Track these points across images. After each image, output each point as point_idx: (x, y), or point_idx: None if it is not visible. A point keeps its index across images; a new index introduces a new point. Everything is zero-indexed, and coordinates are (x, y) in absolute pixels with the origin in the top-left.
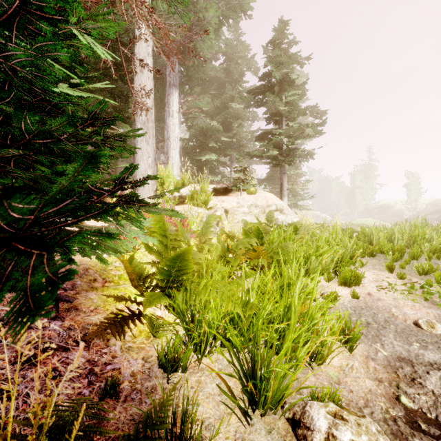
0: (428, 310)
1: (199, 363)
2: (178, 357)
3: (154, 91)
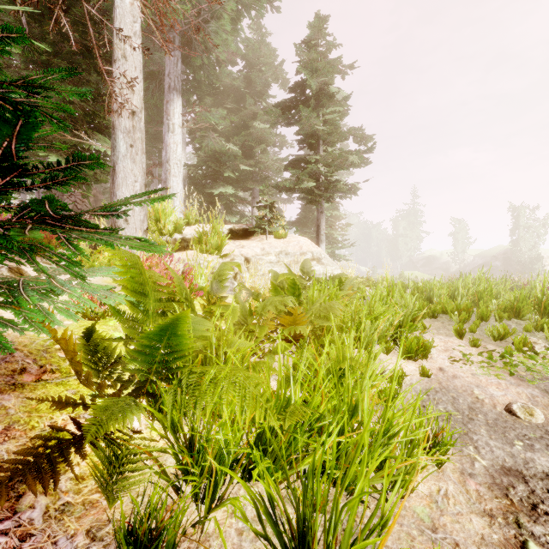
0: (518, 389)
1: (200, 530)
2: (159, 526)
3: (147, 96)
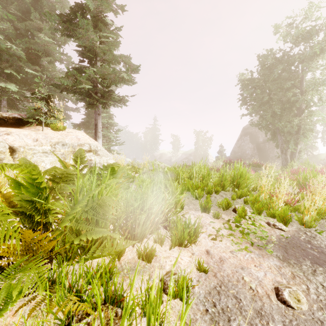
0: (266, 262)
1: None
2: None
3: None
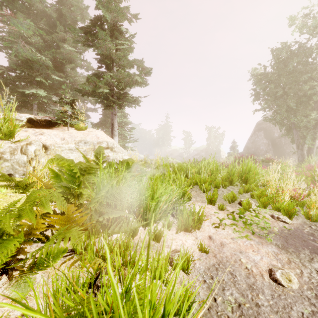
0: (264, 248)
1: None
2: None
3: None
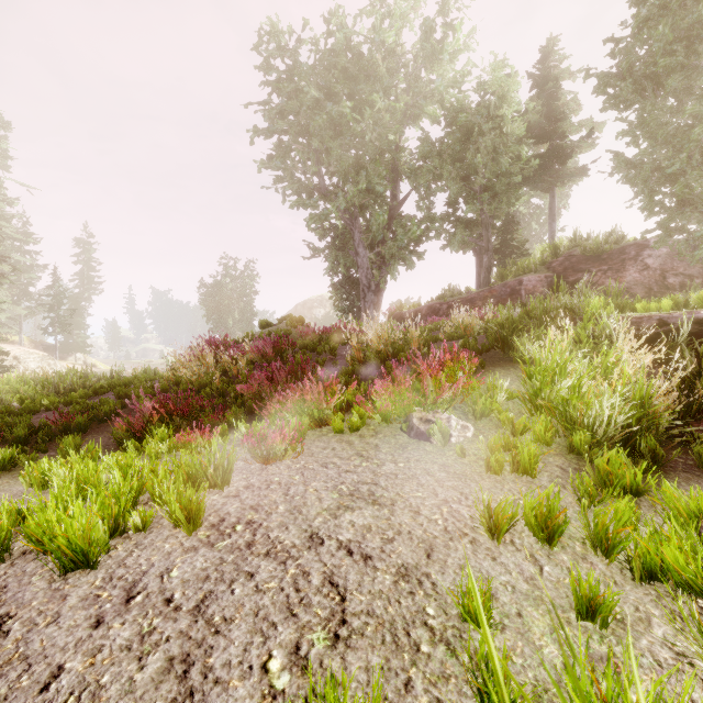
0: None
1: None
2: None
3: None
